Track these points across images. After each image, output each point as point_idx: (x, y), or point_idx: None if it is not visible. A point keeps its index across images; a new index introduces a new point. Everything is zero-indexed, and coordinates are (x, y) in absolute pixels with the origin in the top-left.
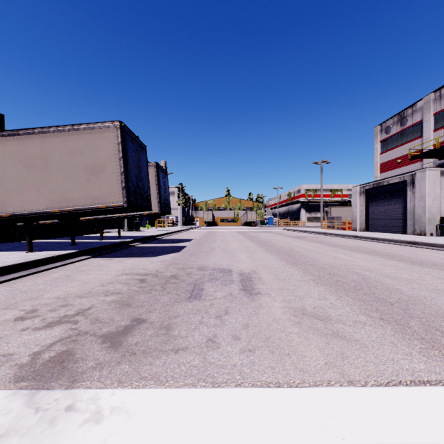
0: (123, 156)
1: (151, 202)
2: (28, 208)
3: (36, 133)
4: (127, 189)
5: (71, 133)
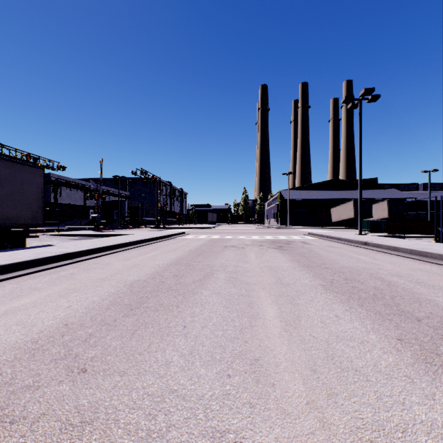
0: (354, 207)
1: (372, 215)
2: (344, 218)
3: (345, 203)
4: (354, 214)
5: (348, 203)
